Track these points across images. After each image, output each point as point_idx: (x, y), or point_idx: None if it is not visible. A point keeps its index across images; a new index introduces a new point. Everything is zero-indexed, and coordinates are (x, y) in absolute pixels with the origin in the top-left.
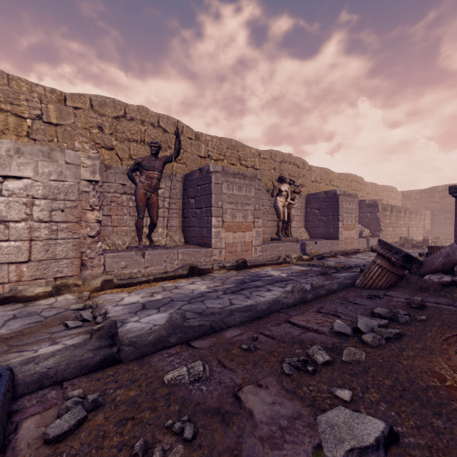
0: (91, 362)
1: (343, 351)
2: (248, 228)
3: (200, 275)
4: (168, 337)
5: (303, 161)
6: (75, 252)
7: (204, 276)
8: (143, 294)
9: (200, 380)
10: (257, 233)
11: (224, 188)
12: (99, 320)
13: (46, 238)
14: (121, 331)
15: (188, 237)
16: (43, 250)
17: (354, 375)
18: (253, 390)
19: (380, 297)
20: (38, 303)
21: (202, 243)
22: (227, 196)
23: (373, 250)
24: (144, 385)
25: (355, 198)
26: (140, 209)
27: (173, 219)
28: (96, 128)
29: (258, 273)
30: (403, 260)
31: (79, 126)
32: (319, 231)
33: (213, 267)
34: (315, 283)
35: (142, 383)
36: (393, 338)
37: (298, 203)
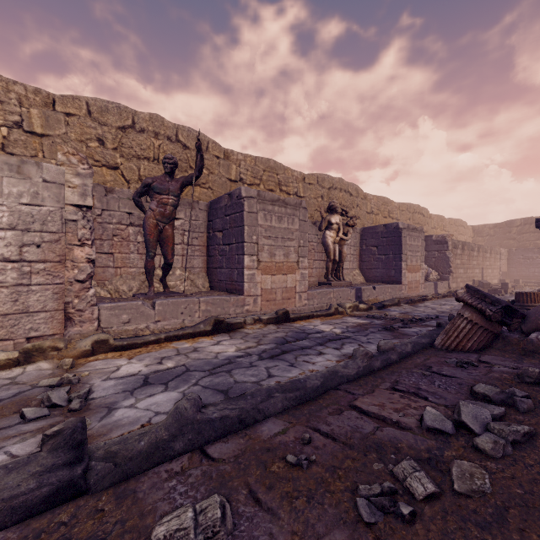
0: (32, 498)
1: (450, 469)
2: (291, 270)
3: (228, 332)
4: (171, 441)
5: (357, 188)
6: (57, 302)
7: (234, 333)
8: (149, 360)
9: (215, 538)
10: (302, 276)
11: (260, 218)
12: (75, 406)
13: (14, 284)
14: (104, 425)
15: (215, 281)
16: (9, 300)
17: (485, 528)
18: None
19: (475, 365)
20: None
21: (232, 289)
22: (264, 228)
23: (459, 299)
24: None
25: (420, 232)
26: (150, 245)
27: (195, 258)
28: (95, 141)
29: (304, 329)
30: (502, 314)
31: (72, 137)
32: (377, 274)
33: (246, 320)
34: (384, 345)
35: None
36: (521, 441)
37: (351, 239)
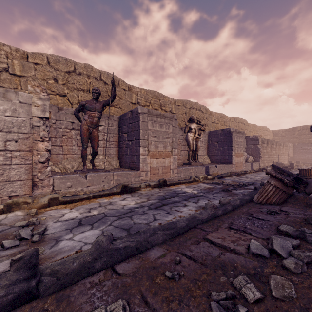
0: (1, 302)
1: (269, 281)
2: (167, 156)
3: (130, 192)
4: (93, 262)
5: (206, 108)
6: (27, 175)
7: (133, 193)
8: (82, 210)
9: None
10: (174, 159)
11: (149, 125)
12: (35, 239)
13: (1, 164)
14: (53, 251)
15: (122, 162)
16: None
17: None
18: None
19: (278, 213)
20: None
21: (132, 167)
22: (151, 131)
23: (268, 173)
24: None
25: (243, 134)
26: (84, 141)
27: (111, 149)
28: (52, 80)
29: (175, 190)
30: (294, 182)
31: (38, 77)
32: (218, 158)
33: (141, 185)
34: (223, 200)
35: None
36: (311, 262)
37: (202, 138)
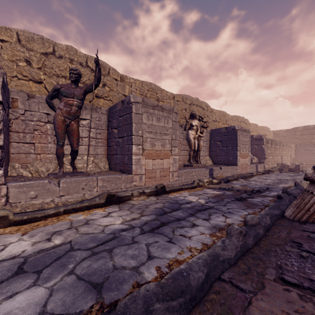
0: None
1: None
2: (166, 156)
3: (118, 203)
4: None
5: (207, 105)
6: None
7: (123, 204)
8: (39, 236)
9: None
10: (174, 160)
11: (144, 118)
12: None
13: None
14: None
15: (112, 164)
16: None
17: None
18: None
19: None
20: None
21: (124, 170)
22: (147, 125)
23: (309, 178)
24: None
25: (248, 132)
26: (58, 136)
27: (98, 148)
28: (24, 62)
29: (176, 199)
30: None
31: (5, 57)
32: (221, 159)
33: (133, 193)
34: (251, 220)
35: None
36: None
37: (204, 137)
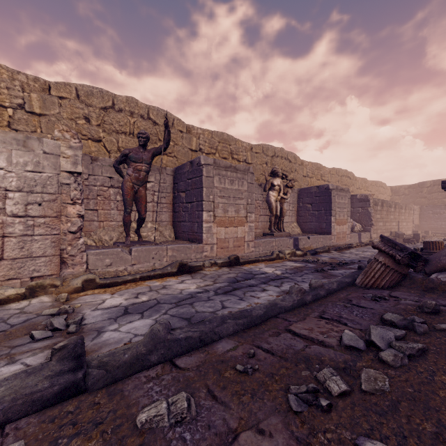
0: (46, 394)
1: (360, 375)
2: (241, 223)
3: (190, 273)
4: (148, 354)
5: (295, 156)
6: (54, 249)
7: (194, 274)
8: (128, 295)
9: (183, 422)
10: (249, 228)
11: (216, 181)
12: (72, 330)
13: (20, 235)
14: (95, 344)
15: (179, 232)
16: (17, 247)
17: (382, 415)
18: (252, 440)
19: (386, 299)
20: (8, 307)
21: (193, 239)
22: (219, 189)
23: (375, 247)
24: (110, 431)
25: (347, 192)
26: (127, 203)
27: (163, 214)
28: (83, 119)
29: (251, 270)
30: (409, 258)
31: (64, 116)
32: (311, 226)
33: (204, 264)
34: (314, 283)
35: (108, 426)
36: (416, 355)
37: (290, 198)
